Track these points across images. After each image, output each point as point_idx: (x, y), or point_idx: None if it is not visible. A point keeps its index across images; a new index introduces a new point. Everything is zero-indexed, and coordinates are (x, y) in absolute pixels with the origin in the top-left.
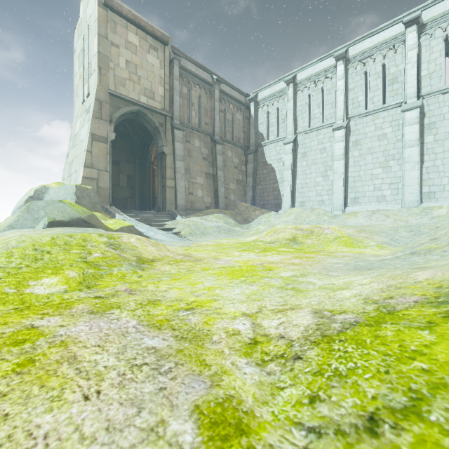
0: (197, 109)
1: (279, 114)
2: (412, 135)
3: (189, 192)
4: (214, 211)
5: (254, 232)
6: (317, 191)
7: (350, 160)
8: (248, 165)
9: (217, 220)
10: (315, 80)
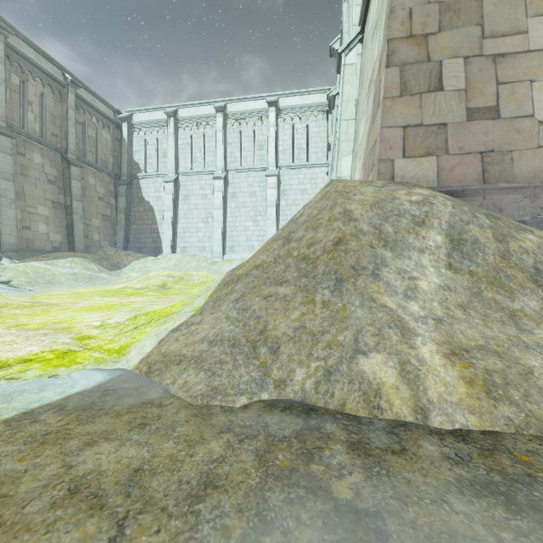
0: (38, 111)
1: (159, 146)
2: (272, 197)
3: (23, 226)
4: (67, 254)
5: (125, 280)
6: (199, 237)
7: (228, 210)
8: (119, 198)
9: (73, 266)
10: (197, 122)
